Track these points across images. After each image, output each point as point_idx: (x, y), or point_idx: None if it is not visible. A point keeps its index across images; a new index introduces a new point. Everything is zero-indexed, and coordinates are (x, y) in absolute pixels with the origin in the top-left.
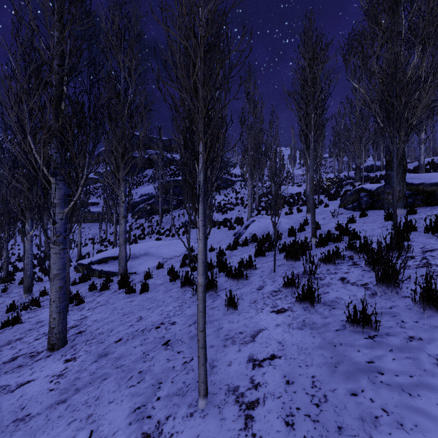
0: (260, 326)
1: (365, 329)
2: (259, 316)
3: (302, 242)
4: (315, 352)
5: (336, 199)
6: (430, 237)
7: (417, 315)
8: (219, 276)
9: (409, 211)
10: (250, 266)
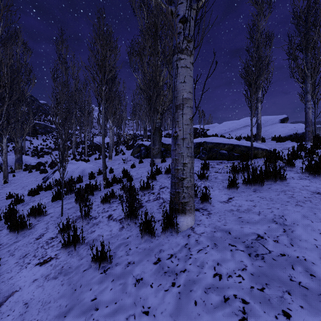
0: (15, 287)
1: (104, 264)
2: (20, 274)
3: (93, 186)
4: (55, 305)
5: (131, 149)
6: (166, 178)
7: (139, 241)
8: (2, 229)
9: (162, 160)
10: (40, 213)
